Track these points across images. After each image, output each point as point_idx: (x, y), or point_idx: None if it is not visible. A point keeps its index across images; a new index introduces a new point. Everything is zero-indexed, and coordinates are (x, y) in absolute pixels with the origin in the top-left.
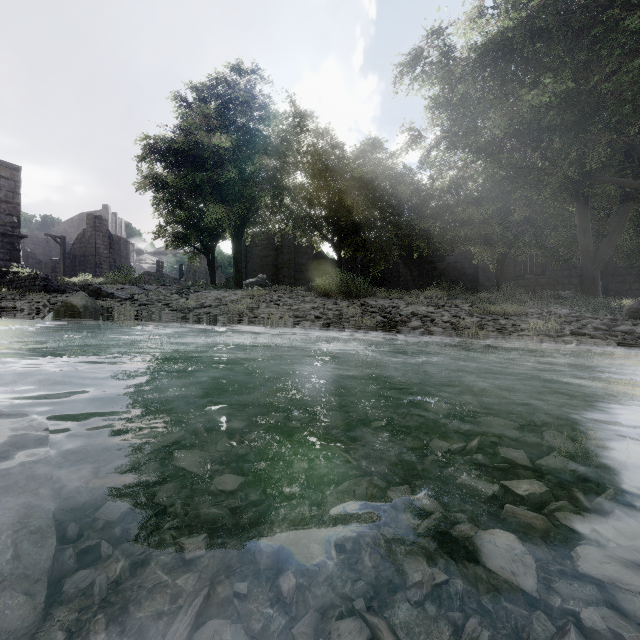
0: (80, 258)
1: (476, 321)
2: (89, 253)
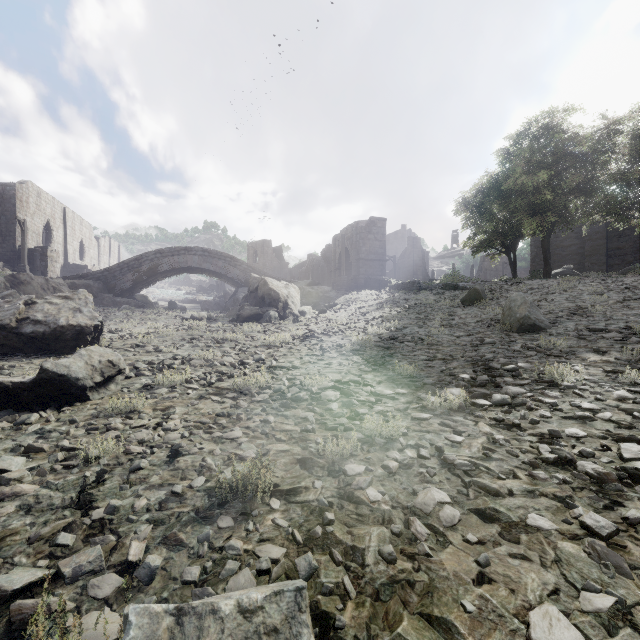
0: (402, 269)
1: None
2: (409, 265)
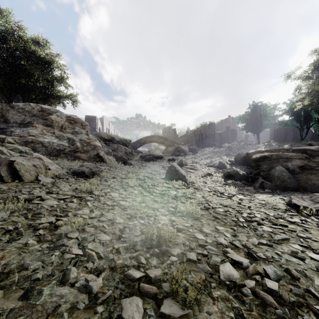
0: (224, 138)
1: (272, 147)
2: (226, 137)
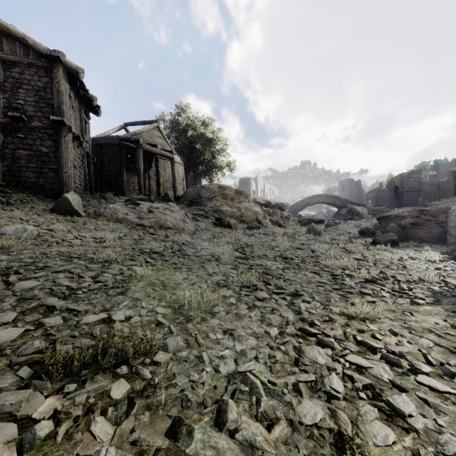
0: (446, 191)
1: None
2: (450, 188)
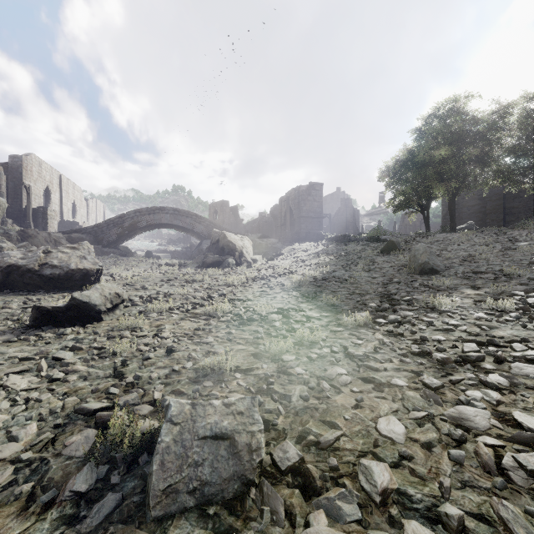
0: (337, 225)
1: None
2: (342, 221)
